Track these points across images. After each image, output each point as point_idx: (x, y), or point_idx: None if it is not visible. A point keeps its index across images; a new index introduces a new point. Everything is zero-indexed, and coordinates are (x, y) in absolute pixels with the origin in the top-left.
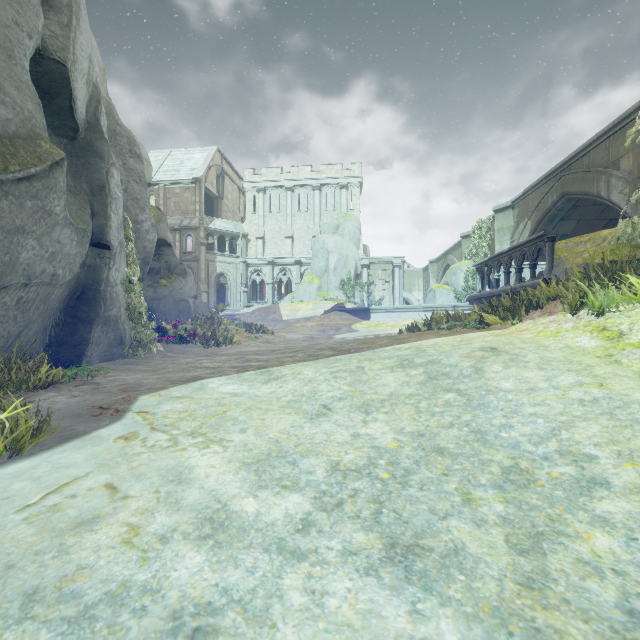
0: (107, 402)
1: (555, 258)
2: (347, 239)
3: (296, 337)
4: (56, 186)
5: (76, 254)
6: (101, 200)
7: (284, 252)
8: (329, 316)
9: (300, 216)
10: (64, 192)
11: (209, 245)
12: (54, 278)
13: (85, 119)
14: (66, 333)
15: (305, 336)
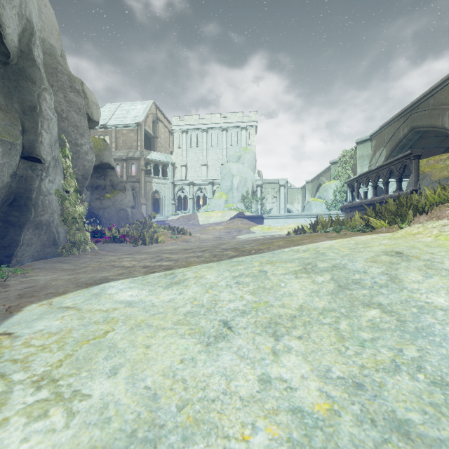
0: None
1: (419, 173)
2: (246, 166)
3: (208, 237)
4: None
5: (3, 164)
6: (32, 119)
7: (201, 176)
8: (233, 221)
9: (212, 150)
10: None
11: (148, 171)
12: None
13: (18, 47)
14: None
15: (215, 236)
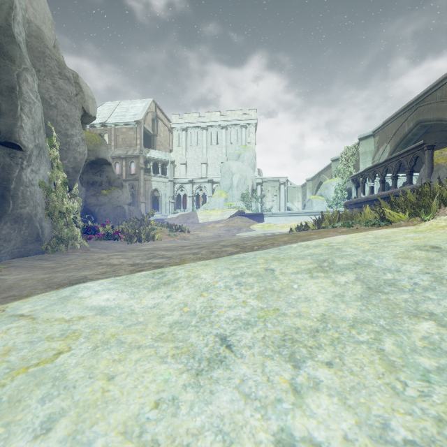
0: None
1: (433, 165)
2: (246, 164)
3: (207, 235)
4: None
5: None
6: (10, 101)
7: (200, 174)
8: (233, 219)
9: (212, 148)
10: None
11: (147, 170)
12: None
13: None
14: None
15: (214, 234)
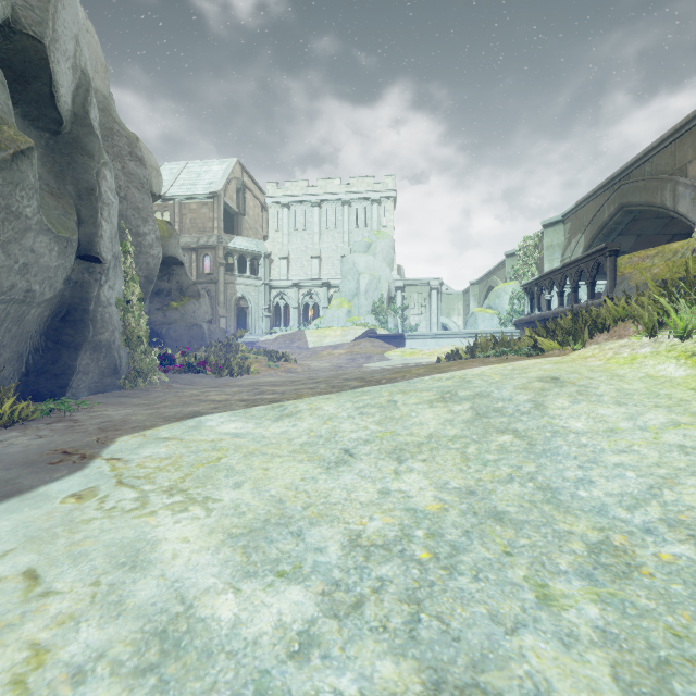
0: (75, 445)
1: (618, 275)
2: (379, 259)
3: (322, 366)
4: (24, 182)
5: (57, 267)
6: (90, 205)
7: (310, 273)
8: (359, 343)
9: (328, 234)
10: (36, 190)
11: (229, 266)
12: (29, 295)
13: (71, 110)
14: (47, 360)
15: (332, 365)
